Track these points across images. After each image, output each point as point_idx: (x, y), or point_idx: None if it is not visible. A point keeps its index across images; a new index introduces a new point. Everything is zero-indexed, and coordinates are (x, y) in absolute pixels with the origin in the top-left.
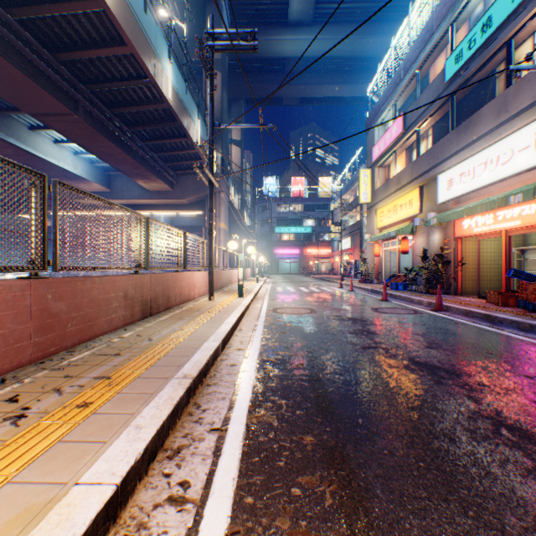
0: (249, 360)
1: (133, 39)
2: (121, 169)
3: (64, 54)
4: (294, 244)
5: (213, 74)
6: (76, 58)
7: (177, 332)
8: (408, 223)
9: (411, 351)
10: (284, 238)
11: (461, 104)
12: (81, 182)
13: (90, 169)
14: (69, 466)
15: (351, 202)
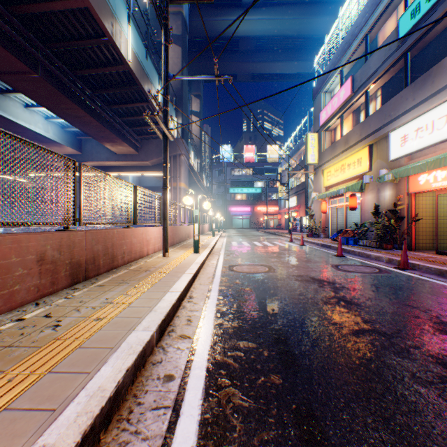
0: (196, 363)
1: None
2: (88, 132)
3: (17, 7)
4: (246, 202)
5: (168, 25)
6: (30, 11)
7: (102, 310)
8: (356, 181)
9: (425, 340)
10: (237, 197)
11: (415, 61)
12: (54, 146)
13: (61, 133)
14: None
15: (296, 165)
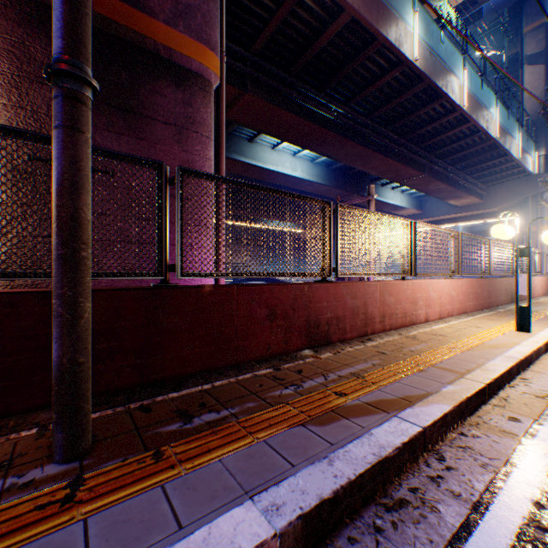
0: None
1: (474, 117)
2: (438, 196)
3: (423, 144)
4: None
5: None
6: (430, 143)
7: (544, 309)
8: None
9: None
10: None
11: None
12: (401, 211)
13: (408, 200)
14: (546, 322)
15: None
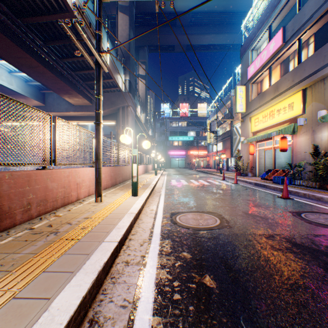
0: None
1: None
2: (45, 84)
3: None
4: (181, 148)
5: None
6: None
7: None
8: (286, 124)
9: None
10: (175, 144)
11: None
12: (19, 97)
13: (24, 86)
14: None
15: (222, 117)
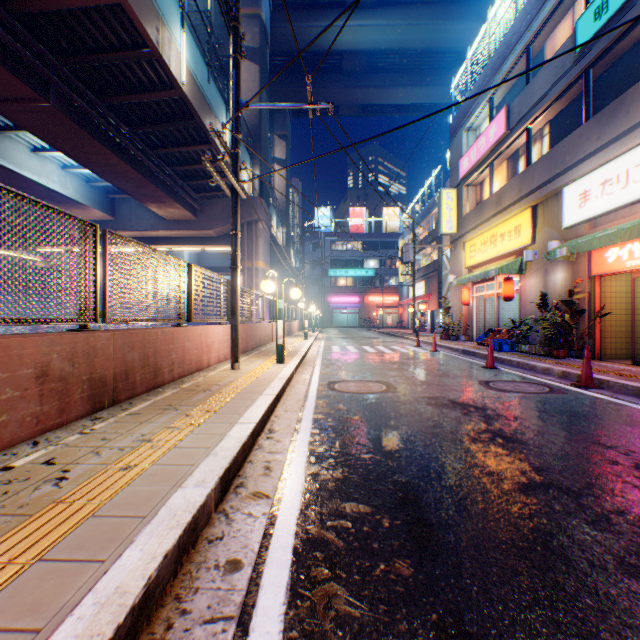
0: (276, 540)
1: None
2: (124, 188)
3: (17, 3)
4: (352, 290)
5: (238, 28)
6: (37, 9)
7: (134, 452)
8: (513, 258)
9: (632, 501)
10: (340, 283)
11: (600, 82)
12: (74, 208)
13: (85, 190)
14: None
15: (425, 236)
